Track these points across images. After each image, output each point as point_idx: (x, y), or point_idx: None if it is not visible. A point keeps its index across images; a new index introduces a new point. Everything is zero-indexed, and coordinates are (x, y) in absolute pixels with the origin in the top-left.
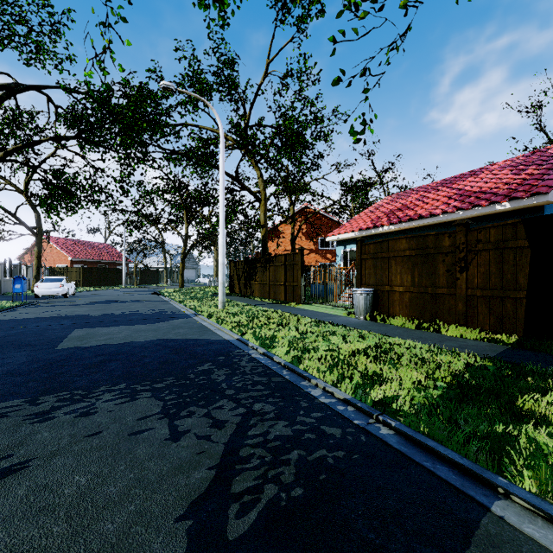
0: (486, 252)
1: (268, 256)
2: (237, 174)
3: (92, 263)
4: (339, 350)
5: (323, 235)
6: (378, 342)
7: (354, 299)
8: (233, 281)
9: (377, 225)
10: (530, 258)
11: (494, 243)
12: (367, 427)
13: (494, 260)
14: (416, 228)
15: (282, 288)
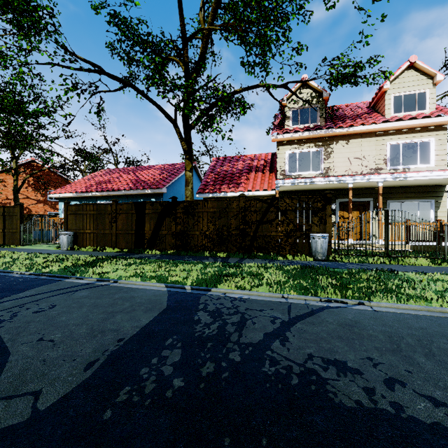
0: (123, 214)
1: None
2: None
3: None
4: (37, 262)
5: (52, 188)
6: (64, 257)
7: (60, 238)
8: None
9: (88, 191)
10: (136, 218)
11: (125, 210)
12: (36, 277)
13: (126, 218)
14: (113, 196)
15: (1, 234)
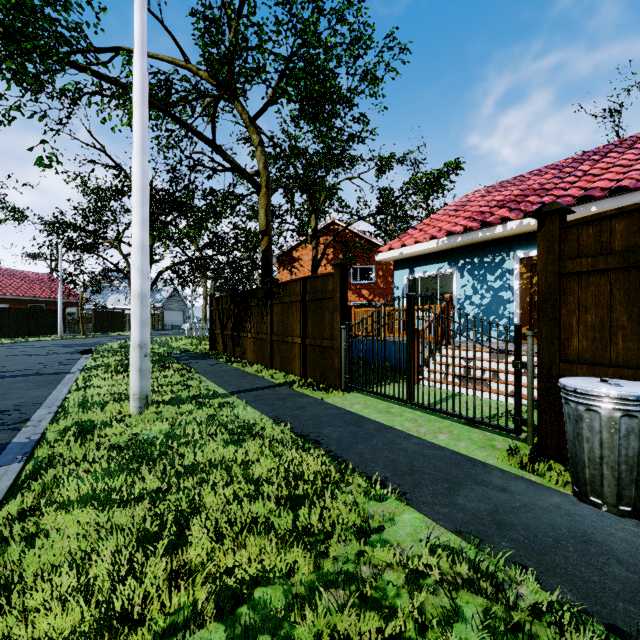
0: None
1: (269, 284)
2: (213, 132)
3: (18, 301)
4: None
5: (357, 263)
6: None
7: (584, 427)
8: (215, 330)
9: (491, 221)
10: None
11: None
12: None
13: None
14: None
15: (298, 349)
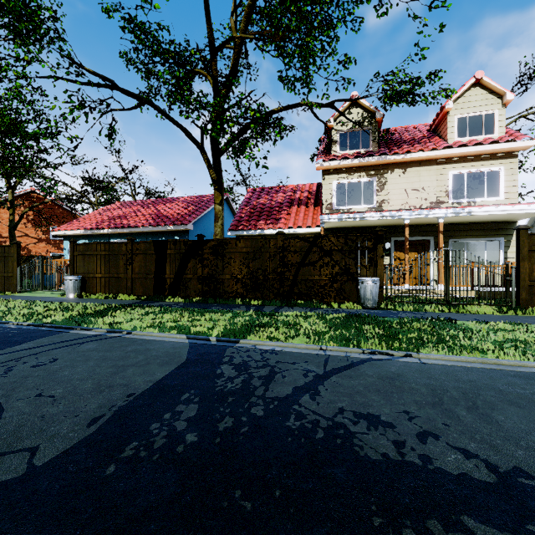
0: (140, 255)
1: None
2: None
3: None
4: (37, 311)
5: (57, 224)
6: (70, 306)
7: (65, 284)
8: None
9: (99, 228)
10: (155, 259)
11: (143, 251)
12: (36, 328)
13: (143, 259)
14: (129, 233)
15: None
